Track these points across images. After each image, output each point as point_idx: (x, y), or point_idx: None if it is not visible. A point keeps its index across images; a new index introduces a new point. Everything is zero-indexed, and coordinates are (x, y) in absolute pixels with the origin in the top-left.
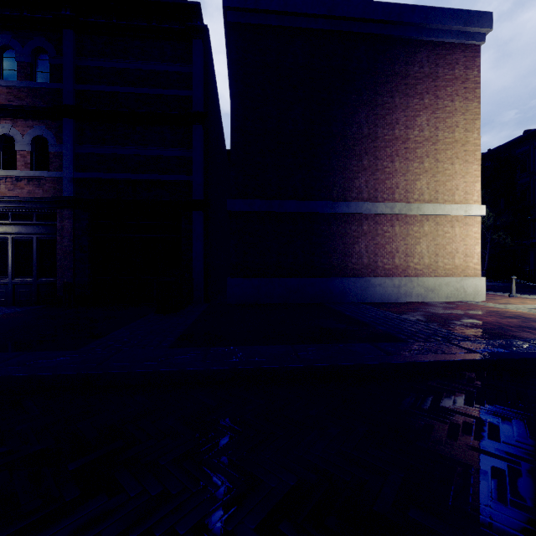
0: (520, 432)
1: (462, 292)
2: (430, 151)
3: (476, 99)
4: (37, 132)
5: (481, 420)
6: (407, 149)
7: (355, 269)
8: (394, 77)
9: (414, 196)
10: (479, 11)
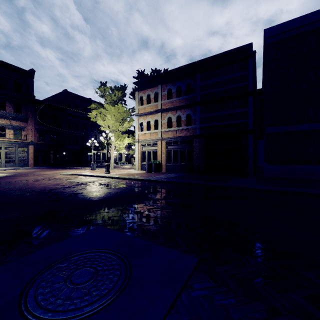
0: None
1: None
2: None
3: None
4: (187, 113)
5: None
6: None
7: None
8: None
9: None
10: None
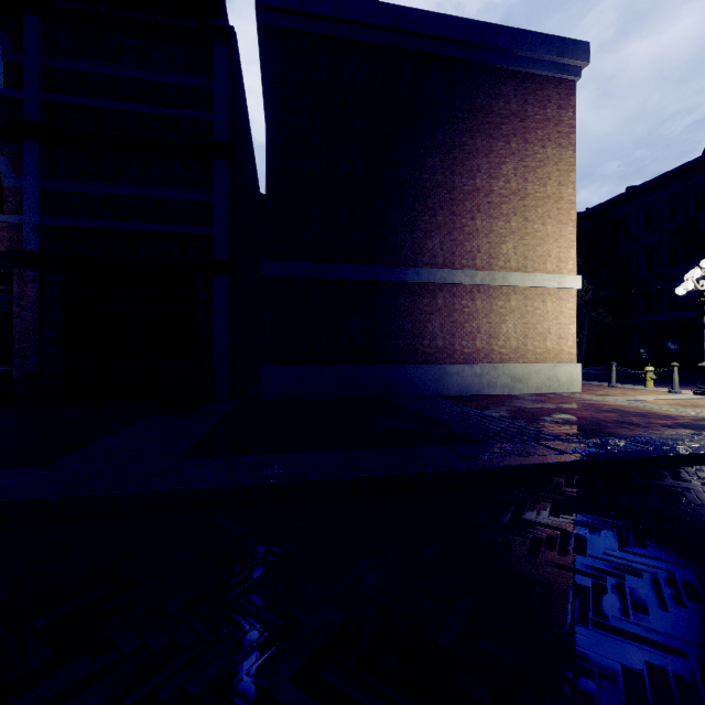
0: (609, 544)
1: (555, 382)
2: (518, 207)
3: (572, 146)
4: None
5: (567, 532)
6: (490, 204)
7: (427, 353)
8: (474, 113)
9: (498, 263)
10: (574, 39)
